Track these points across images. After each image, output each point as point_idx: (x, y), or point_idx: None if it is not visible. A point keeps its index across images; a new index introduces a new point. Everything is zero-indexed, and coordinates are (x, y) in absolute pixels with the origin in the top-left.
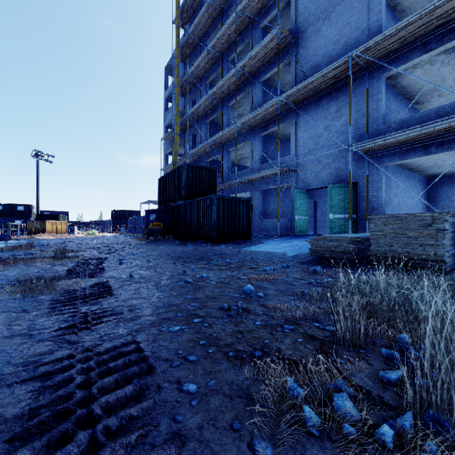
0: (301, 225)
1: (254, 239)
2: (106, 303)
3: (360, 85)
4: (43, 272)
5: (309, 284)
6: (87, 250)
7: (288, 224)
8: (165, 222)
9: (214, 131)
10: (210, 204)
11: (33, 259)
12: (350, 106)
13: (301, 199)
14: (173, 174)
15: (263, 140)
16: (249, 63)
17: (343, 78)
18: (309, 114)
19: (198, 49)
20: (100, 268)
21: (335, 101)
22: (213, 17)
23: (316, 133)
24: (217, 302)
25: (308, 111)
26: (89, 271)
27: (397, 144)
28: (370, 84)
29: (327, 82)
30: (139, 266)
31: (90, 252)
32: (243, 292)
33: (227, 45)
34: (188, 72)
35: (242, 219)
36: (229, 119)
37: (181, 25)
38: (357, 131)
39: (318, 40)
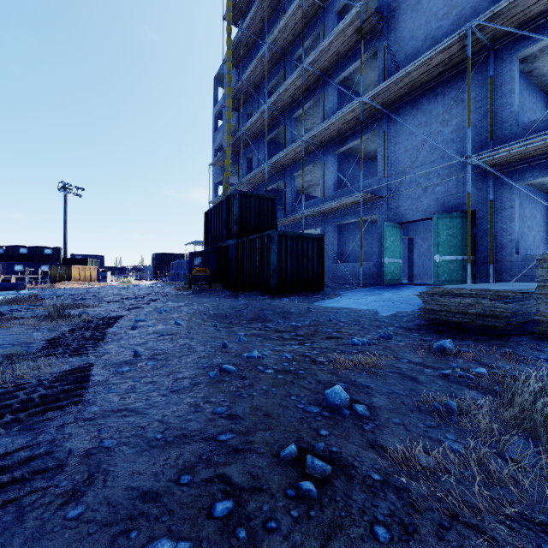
0: (392, 271)
1: (328, 289)
2: (52, 426)
3: (481, 73)
4: (6, 344)
5: (446, 380)
6: (105, 304)
7: (373, 269)
8: (212, 268)
9: (274, 152)
10: (268, 243)
11: (14, 319)
12: (468, 100)
13: (393, 235)
14: (222, 206)
15: (338, 159)
16: (321, 58)
17: (453, 66)
18: (403, 120)
19: (255, 49)
20: (99, 336)
21: (441, 98)
22: (273, 6)
23: (414, 145)
24: (276, 431)
25: (401, 115)
26: (78, 342)
27: (542, 152)
28: (496, 70)
29: (431, 72)
30: (158, 333)
31: (107, 308)
32: (326, 401)
33: (291, 39)
34: (242, 78)
35: (312, 263)
36: (293, 134)
37: (234, 21)
38: (475, 138)
39: (417, 18)
